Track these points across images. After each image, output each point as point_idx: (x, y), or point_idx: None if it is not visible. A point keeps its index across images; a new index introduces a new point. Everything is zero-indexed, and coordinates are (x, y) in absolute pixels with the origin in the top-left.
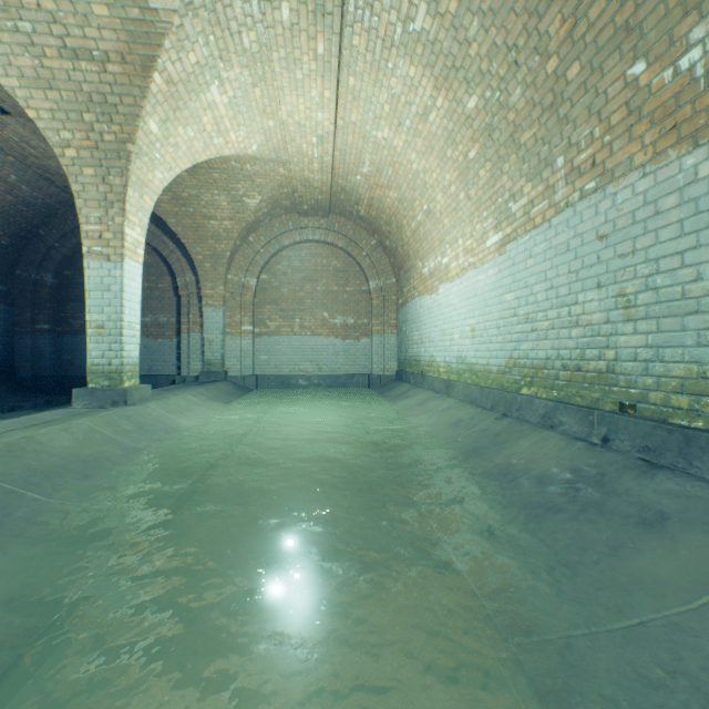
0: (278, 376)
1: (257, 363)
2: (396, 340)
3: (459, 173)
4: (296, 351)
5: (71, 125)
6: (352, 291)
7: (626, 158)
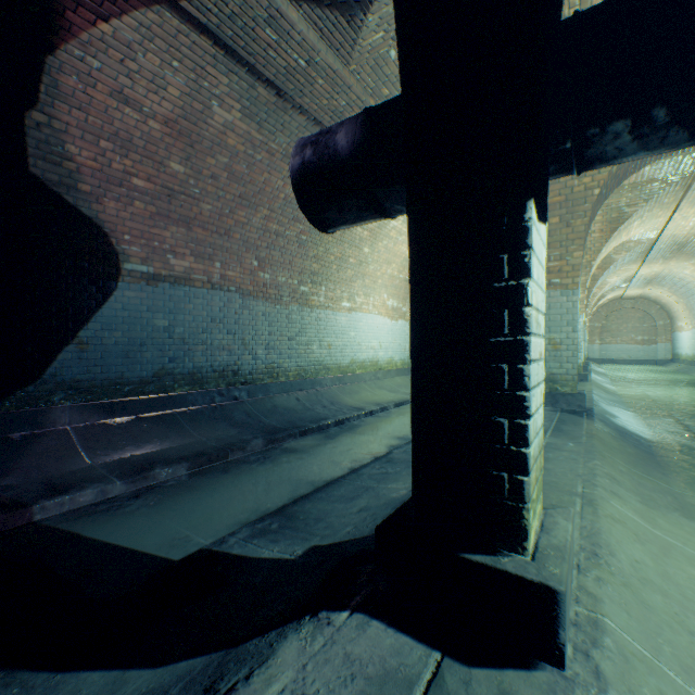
0: (609, 359)
1: (599, 355)
2: (669, 346)
3: (682, 308)
4: (617, 350)
5: None
6: (646, 326)
7: None
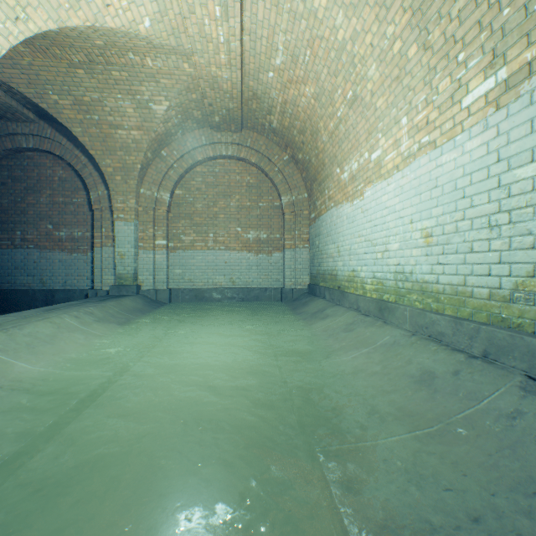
0: (192, 289)
1: (171, 277)
2: (307, 254)
3: (412, 13)
4: (210, 265)
5: None
6: (265, 207)
7: None
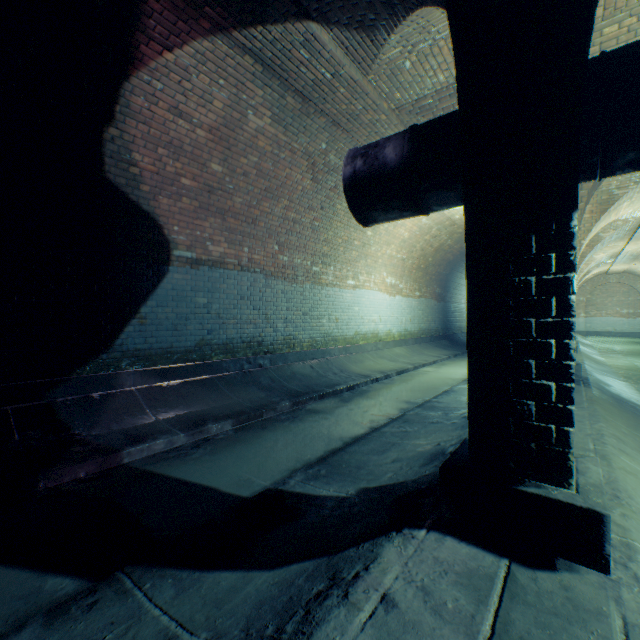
0: (594, 332)
1: (584, 327)
2: None
3: None
4: (602, 323)
5: None
6: (631, 300)
7: None
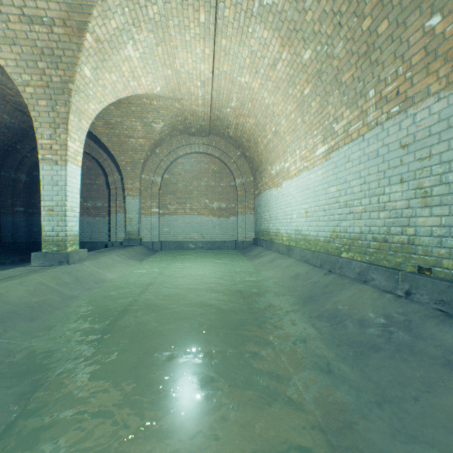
0: (175, 241)
1: (161, 233)
2: (253, 218)
3: (297, 105)
4: (187, 225)
5: (29, 70)
6: (224, 186)
7: (424, 88)
